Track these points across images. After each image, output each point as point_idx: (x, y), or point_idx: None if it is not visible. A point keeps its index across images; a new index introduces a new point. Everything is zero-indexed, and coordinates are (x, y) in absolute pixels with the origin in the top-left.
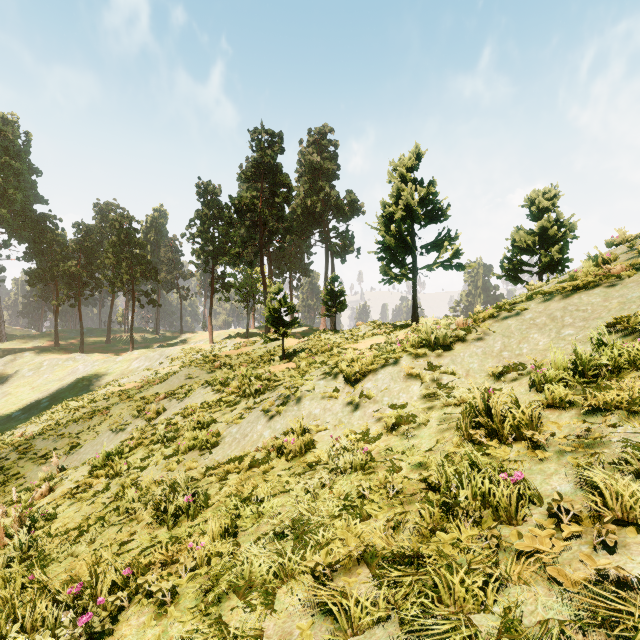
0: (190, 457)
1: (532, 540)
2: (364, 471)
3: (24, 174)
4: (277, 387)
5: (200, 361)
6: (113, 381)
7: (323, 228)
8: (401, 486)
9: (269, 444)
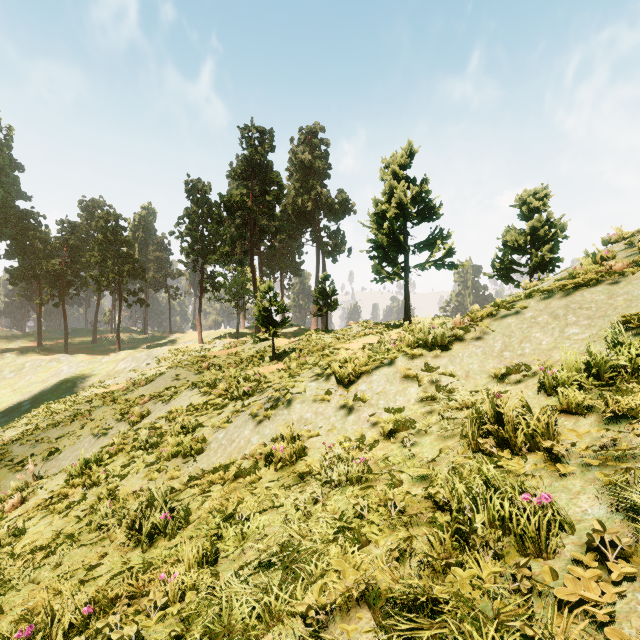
0: (173, 465)
1: (574, 585)
2: (360, 484)
3: (5, 169)
4: (267, 389)
5: (188, 362)
6: (98, 383)
7: (314, 227)
8: (404, 504)
9: (257, 451)
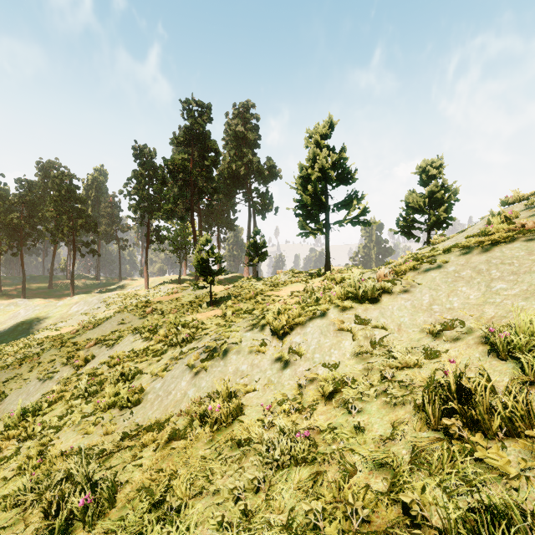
0: (109, 416)
1: None
2: (306, 465)
3: None
4: (204, 336)
5: (133, 307)
6: (51, 325)
7: (246, 189)
8: (368, 512)
9: (192, 408)
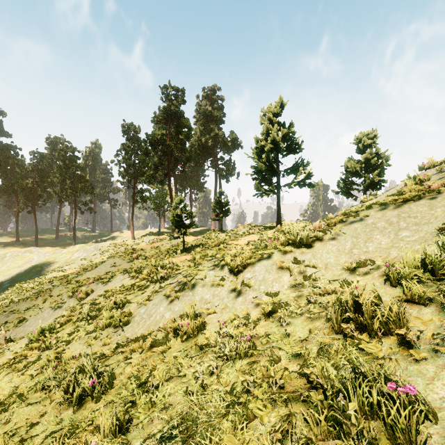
0: (106, 333)
1: None
2: (247, 358)
3: None
4: (178, 274)
5: (122, 253)
6: (58, 268)
7: (213, 158)
8: (283, 382)
9: (168, 325)
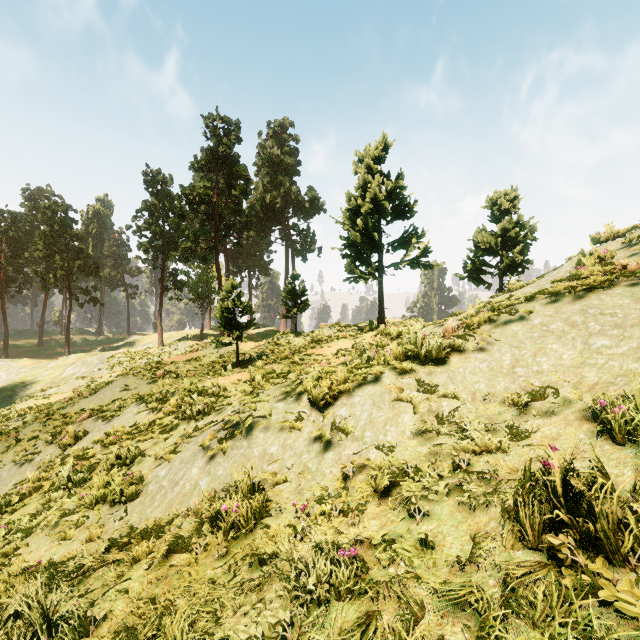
0: (97, 515)
1: None
2: (353, 598)
3: None
4: (226, 406)
5: (140, 369)
6: (39, 392)
7: (283, 225)
8: None
9: (203, 506)
